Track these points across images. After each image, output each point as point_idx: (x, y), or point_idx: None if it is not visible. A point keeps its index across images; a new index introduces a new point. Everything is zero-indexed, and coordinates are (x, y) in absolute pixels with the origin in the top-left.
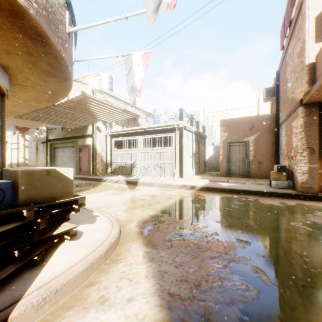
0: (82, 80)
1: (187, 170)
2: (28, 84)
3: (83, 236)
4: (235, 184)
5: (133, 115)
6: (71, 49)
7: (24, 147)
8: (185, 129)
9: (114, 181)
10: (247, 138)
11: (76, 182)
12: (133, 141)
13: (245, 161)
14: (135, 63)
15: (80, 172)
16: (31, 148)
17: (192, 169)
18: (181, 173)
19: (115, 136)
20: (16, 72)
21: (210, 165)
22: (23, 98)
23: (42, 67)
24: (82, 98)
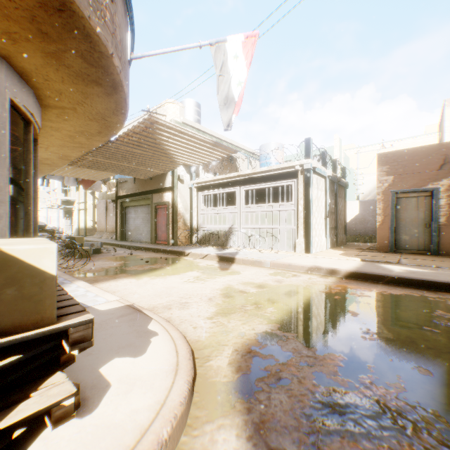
0: (158, 111)
1: (318, 240)
2: (65, 105)
3: (103, 402)
4: (418, 270)
5: (229, 151)
6: (120, 29)
7: (94, 207)
8: (314, 172)
9: (200, 256)
10: (434, 184)
11: (148, 255)
12: (229, 196)
13: (428, 225)
14: (231, 56)
15: (156, 240)
16: (100, 209)
17: (325, 238)
18: (308, 246)
19: (204, 188)
20: (40, 81)
21: (353, 231)
22: (68, 132)
23: (72, 64)
24: (148, 126)
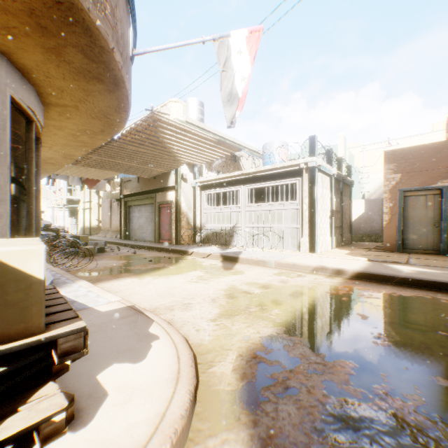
0: (162, 110)
1: (323, 239)
2: (67, 103)
3: (99, 413)
4: (429, 270)
5: (232, 149)
6: (121, 24)
7: (98, 206)
8: (319, 171)
9: (204, 255)
10: (443, 181)
11: (152, 254)
12: (232, 195)
13: (437, 224)
14: (235, 51)
15: (159, 239)
16: (104, 208)
17: (330, 237)
18: (313, 245)
19: (207, 187)
20: (41, 78)
21: (358, 230)
22: (71, 131)
23: (72, 60)
24: (150, 124)
